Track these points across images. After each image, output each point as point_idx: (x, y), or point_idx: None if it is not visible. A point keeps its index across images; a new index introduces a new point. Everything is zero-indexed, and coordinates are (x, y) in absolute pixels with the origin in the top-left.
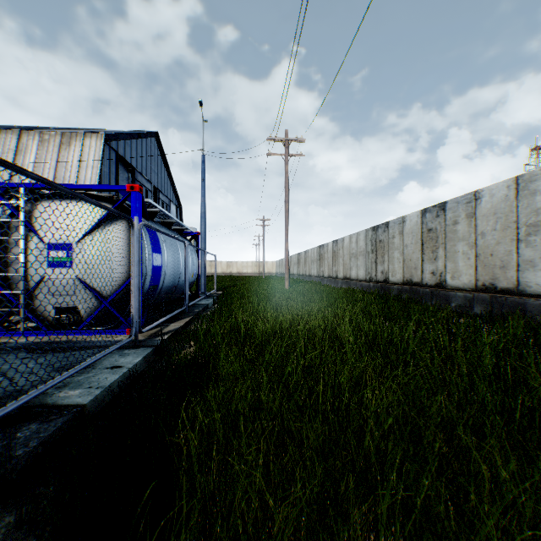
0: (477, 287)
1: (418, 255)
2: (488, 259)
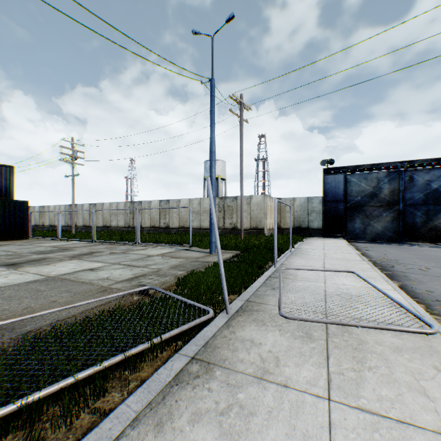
0: (50, 225)
1: (39, 218)
2: (52, 219)
